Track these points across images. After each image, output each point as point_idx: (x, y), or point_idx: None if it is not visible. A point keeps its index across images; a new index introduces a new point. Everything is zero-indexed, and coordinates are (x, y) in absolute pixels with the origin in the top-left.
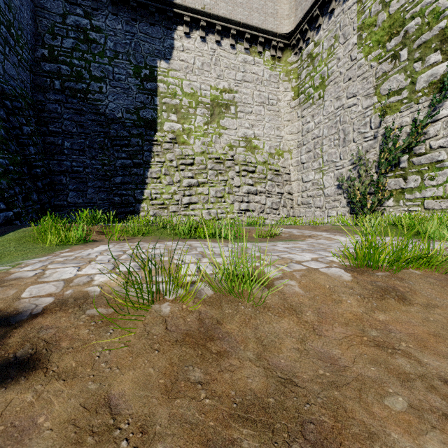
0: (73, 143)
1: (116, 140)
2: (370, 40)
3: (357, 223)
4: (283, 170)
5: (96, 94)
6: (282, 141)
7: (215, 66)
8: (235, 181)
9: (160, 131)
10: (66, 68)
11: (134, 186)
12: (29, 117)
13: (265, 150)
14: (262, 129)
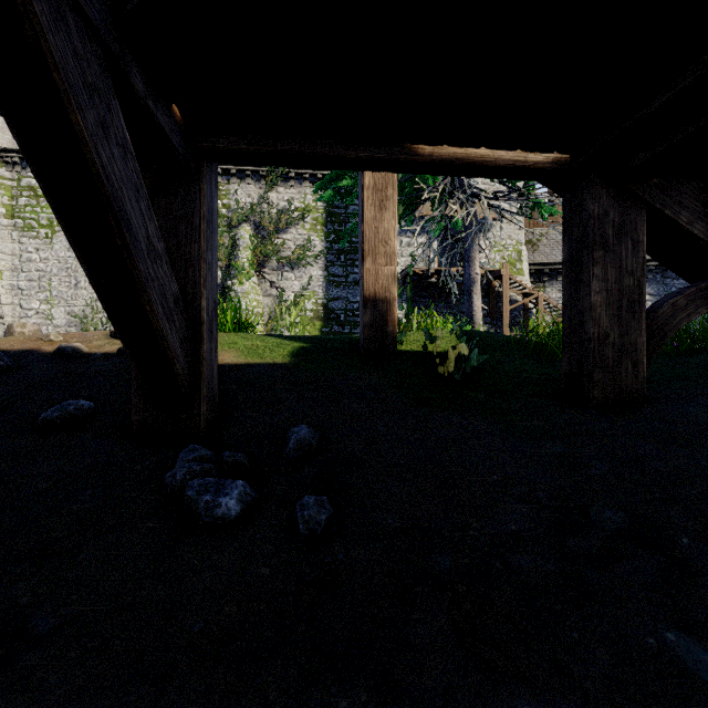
0: None
1: None
2: None
3: None
4: None
5: None
6: None
7: None
8: None
9: None
10: None
11: None
12: None
13: None
14: None
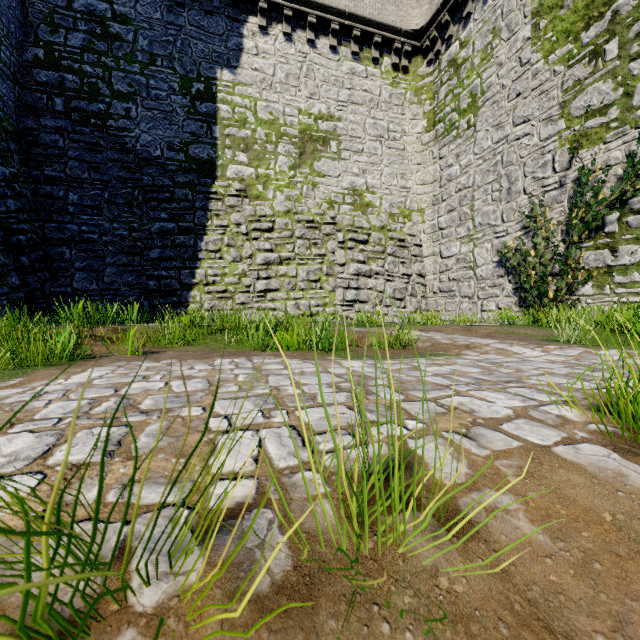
0: (84, 196)
1: (152, 191)
2: (553, 31)
3: (537, 323)
4: (411, 239)
5: (121, 119)
6: (409, 196)
7: (306, 80)
8: (337, 256)
9: (221, 178)
10: (73, 78)
11: (180, 264)
12: (9, 153)
13: (383, 208)
14: (379, 177)
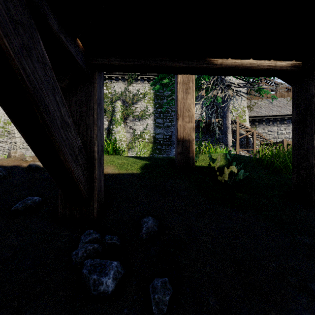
0: None
1: None
2: None
3: None
4: (12, 132)
5: None
6: None
7: None
8: None
9: None
10: None
11: None
12: None
13: (2, 120)
14: (0, 110)
